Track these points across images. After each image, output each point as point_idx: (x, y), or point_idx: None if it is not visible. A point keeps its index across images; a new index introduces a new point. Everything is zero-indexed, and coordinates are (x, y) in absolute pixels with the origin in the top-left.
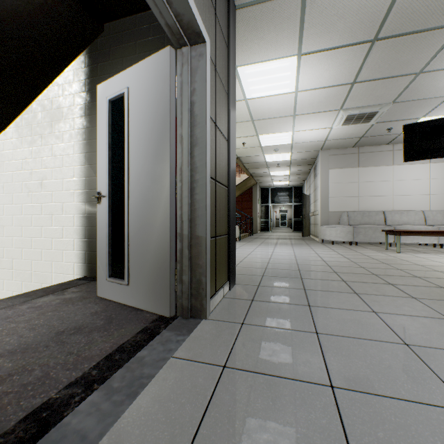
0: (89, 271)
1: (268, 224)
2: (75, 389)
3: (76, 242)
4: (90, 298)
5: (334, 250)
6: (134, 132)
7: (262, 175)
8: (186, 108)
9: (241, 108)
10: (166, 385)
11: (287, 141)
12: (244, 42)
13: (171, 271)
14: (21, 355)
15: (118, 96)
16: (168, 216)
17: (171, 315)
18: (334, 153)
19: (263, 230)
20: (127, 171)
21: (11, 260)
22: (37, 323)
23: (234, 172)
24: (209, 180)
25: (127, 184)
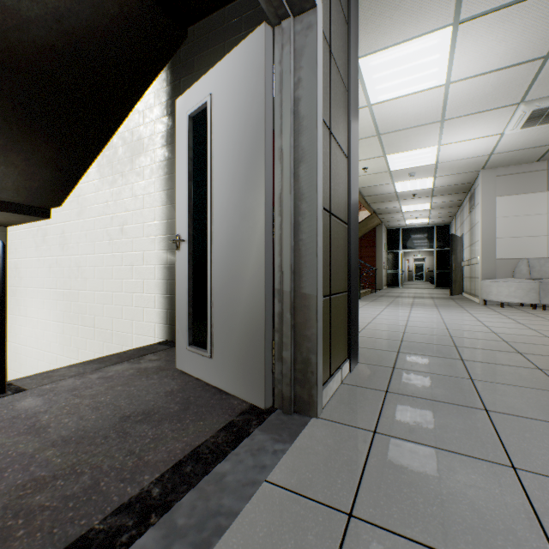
0: (171, 334)
1: (397, 277)
2: (125, 518)
3: (157, 298)
4: (168, 370)
5: (507, 317)
6: (218, 152)
7: (390, 212)
8: (287, 108)
9: (363, 119)
10: (254, 537)
11: (429, 160)
12: (369, 19)
13: (267, 344)
14: (74, 447)
15: (200, 109)
16: (262, 264)
17: (266, 406)
18: (505, 173)
19: (390, 285)
20: (210, 206)
21: (93, 317)
22: (103, 401)
23: (355, 202)
24: (321, 211)
25: (210, 224)
